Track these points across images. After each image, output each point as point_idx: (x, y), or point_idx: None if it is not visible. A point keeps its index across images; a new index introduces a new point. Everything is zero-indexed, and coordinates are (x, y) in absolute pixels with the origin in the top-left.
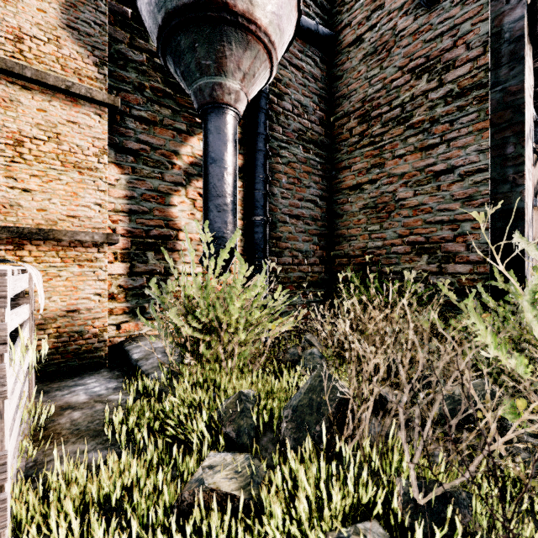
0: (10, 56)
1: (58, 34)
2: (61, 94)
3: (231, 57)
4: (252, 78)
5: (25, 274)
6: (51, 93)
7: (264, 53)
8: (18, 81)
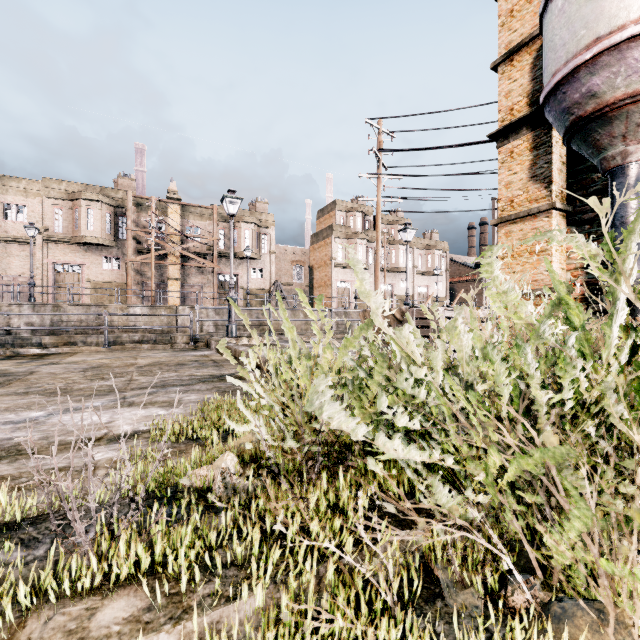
0: (509, 212)
1: (527, 186)
2: (529, 217)
3: (602, 137)
4: (638, 128)
5: (483, 311)
6: (524, 219)
7: (638, 105)
8: (512, 222)
